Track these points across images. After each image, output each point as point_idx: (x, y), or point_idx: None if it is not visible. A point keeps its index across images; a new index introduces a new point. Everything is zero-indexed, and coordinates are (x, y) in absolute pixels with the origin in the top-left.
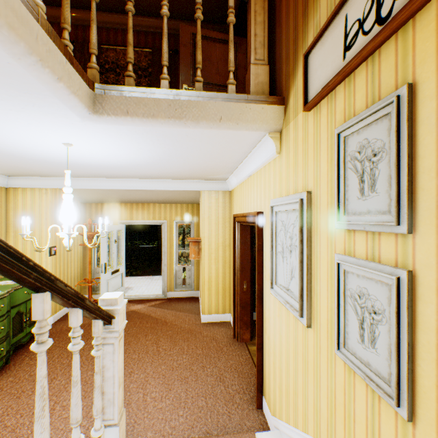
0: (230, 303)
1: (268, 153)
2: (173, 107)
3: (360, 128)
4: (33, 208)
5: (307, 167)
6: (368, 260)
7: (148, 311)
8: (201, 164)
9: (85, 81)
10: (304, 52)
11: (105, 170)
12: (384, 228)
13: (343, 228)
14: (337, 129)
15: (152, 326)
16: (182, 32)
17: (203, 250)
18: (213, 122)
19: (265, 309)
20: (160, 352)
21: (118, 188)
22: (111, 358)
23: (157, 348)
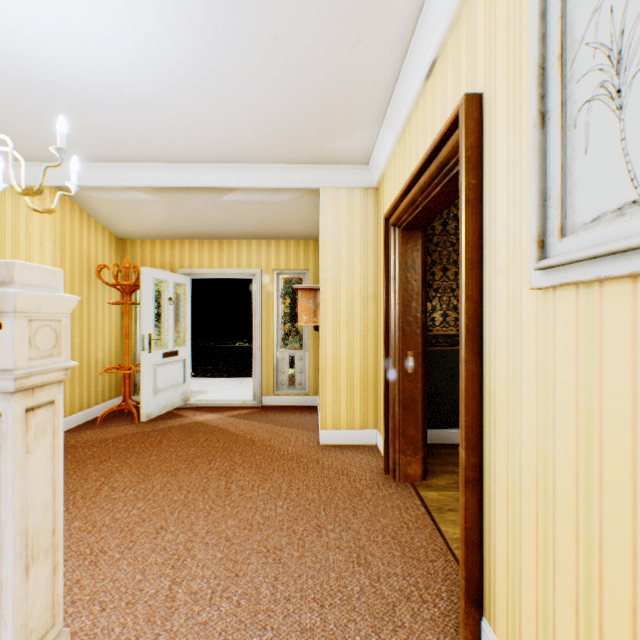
0: (376, 409)
1: None
2: None
3: None
4: (17, 222)
5: None
6: None
7: (224, 424)
8: (314, 66)
9: None
10: None
11: (122, 117)
12: None
13: None
14: None
15: (226, 447)
16: None
17: (323, 305)
18: None
19: (494, 365)
20: (231, 493)
21: (164, 184)
22: None
23: (227, 485)
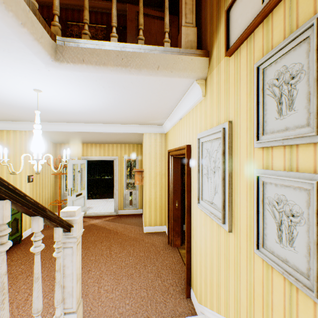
0: (165, 218)
1: (195, 97)
2: (120, 57)
3: (278, 57)
4: (15, 145)
5: (228, 102)
6: (286, 171)
7: (103, 224)
8: (143, 110)
9: (47, 31)
10: (227, 7)
11: (69, 115)
12: (303, 139)
13: (262, 146)
14: (256, 63)
15: (107, 235)
16: (129, 10)
17: (145, 178)
18: (152, 70)
19: (193, 220)
20: (112, 255)
21: (81, 131)
22: (70, 259)
23: (110, 252)
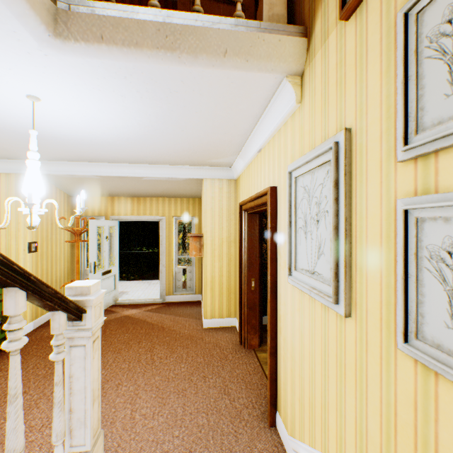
0: (235, 306)
1: (285, 108)
2: (163, 33)
3: None
4: (9, 196)
5: (344, 98)
6: None
7: (143, 316)
8: (202, 138)
9: None
10: None
11: (89, 148)
12: None
13: (416, 155)
14: (403, 8)
15: (147, 332)
16: None
17: (205, 246)
18: (215, 56)
19: (280, 305)
20: (154, 361)
21: (108, 174)
22: (81, 365)
23: (151, 356)
